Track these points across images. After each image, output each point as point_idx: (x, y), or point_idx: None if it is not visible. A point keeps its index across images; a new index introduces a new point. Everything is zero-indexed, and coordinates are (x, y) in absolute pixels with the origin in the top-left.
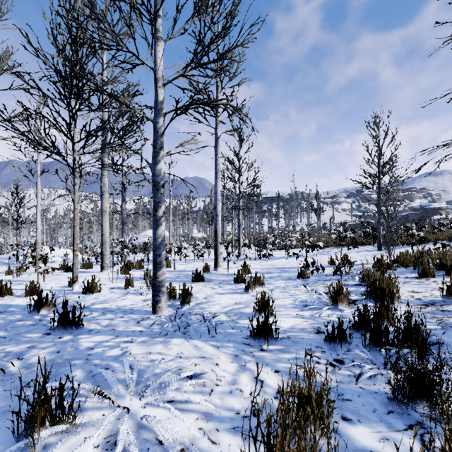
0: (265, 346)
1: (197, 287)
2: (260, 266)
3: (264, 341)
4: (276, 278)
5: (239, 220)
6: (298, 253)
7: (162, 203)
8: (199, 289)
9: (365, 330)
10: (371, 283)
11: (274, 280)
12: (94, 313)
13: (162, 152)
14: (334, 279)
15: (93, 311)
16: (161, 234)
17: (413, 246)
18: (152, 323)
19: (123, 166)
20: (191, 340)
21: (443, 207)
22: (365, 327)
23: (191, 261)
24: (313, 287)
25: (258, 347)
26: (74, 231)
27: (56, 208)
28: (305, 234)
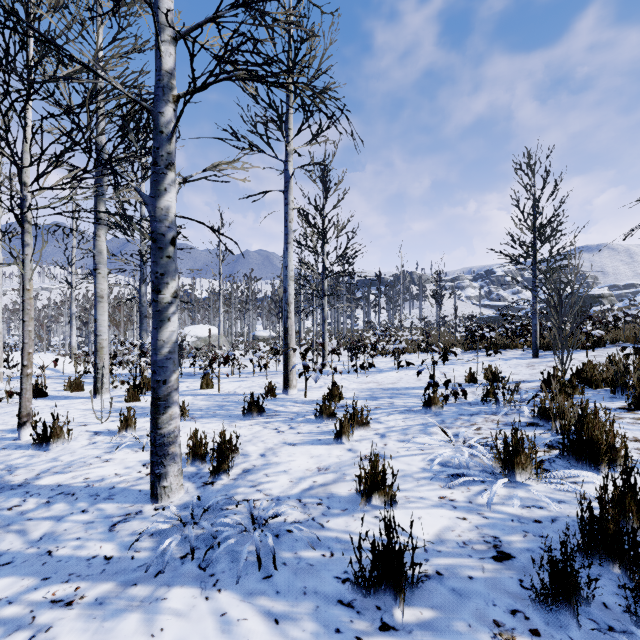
0: (391, 610)
1: (251, 427)
2: (357, 385)
3: (386, 594)
4: (387, 409)
5: (324, 312)
6: (420, 365)
7: (170, 275)
8: (254, 432)
9: (635, 579)
10: (563, 425)
11: (384, 414)
12: (30, 502)
13: (170, 173)
14: (486, 411)
15: (31, 494)
16: (168, 340)
17: (583, 350)
18: (141, 529)
19: (121, 215)
20: (215, 594)
21: (605, 294)
22: (635, 571)
23: (249, 376)
24: (455, 430)
25: (375, 616)
26: (23, 331)
27: (50, 294)
28: (417, 332)
